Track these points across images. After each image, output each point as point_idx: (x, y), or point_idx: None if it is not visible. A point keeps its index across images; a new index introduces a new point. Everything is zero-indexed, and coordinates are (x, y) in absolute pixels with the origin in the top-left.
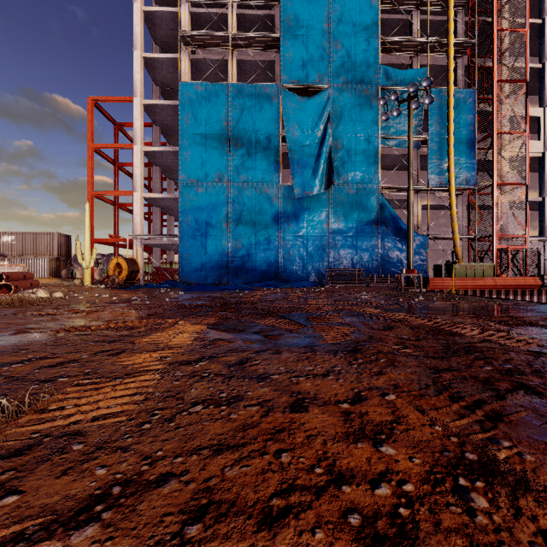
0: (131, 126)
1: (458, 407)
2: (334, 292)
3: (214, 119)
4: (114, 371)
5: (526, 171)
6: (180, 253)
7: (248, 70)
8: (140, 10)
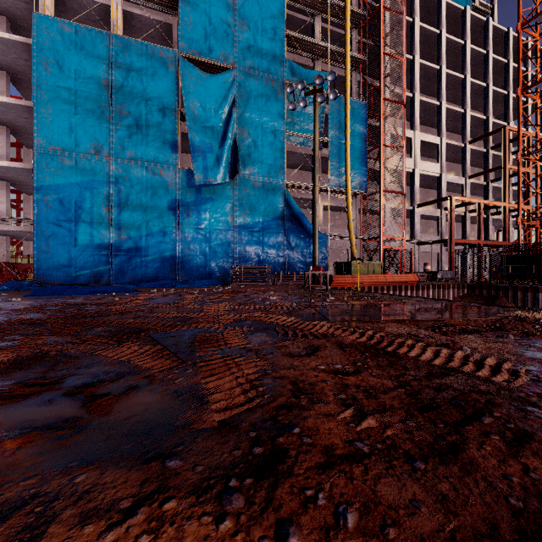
0: None
1: None
2: (239, 293)
3: (89, 73)
4: None
5: (403, 182)
6: (36, 243)
7: (139, 28)
8: None
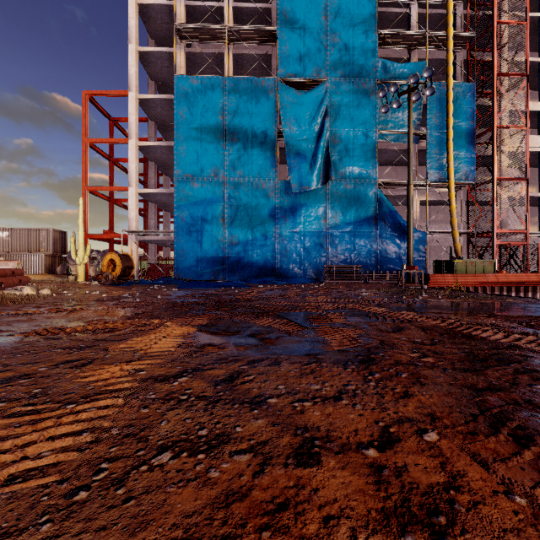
0: (126, 121)
1: (532, 456)
2: (333, 289)
3: (210, 113)
4: (70, 391)
5: (526, 166)
6: (175, 249)
7: (244, 64)
8: (135, 3)
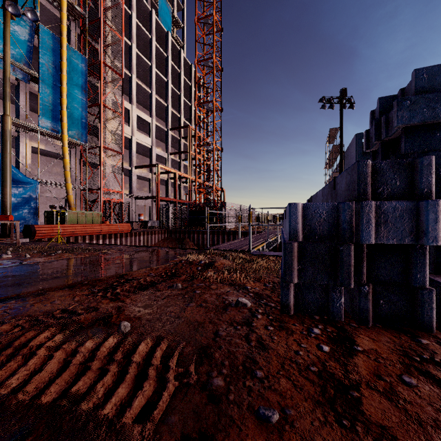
0: None
1: None
2: None
3: None
4: None
5: (122, 144)
6: None
7: None
8: None
